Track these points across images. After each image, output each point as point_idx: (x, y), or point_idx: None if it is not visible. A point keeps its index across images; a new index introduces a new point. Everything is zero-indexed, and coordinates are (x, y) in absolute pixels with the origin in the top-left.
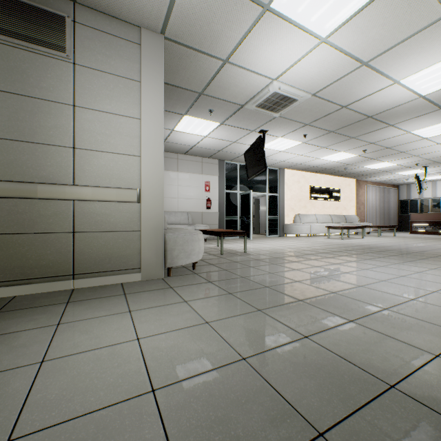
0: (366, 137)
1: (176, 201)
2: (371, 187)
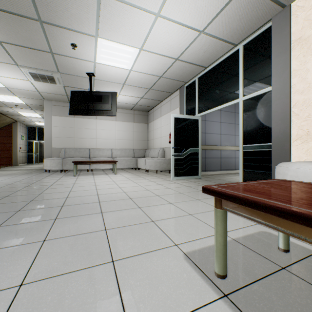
0: None
1: (160, 140)
2: None
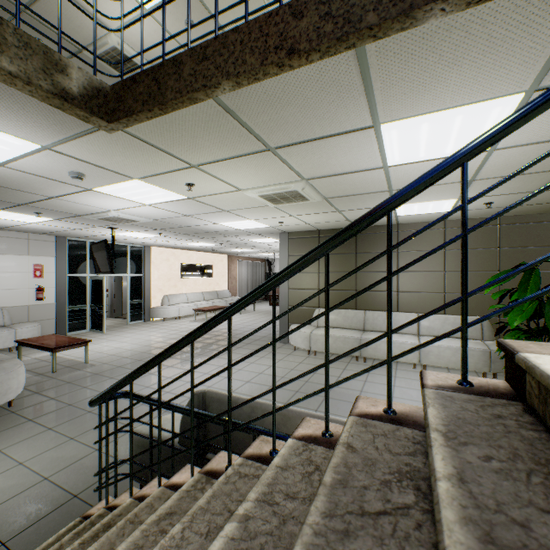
0: (217, 238)
1: None
2: (242, 262)
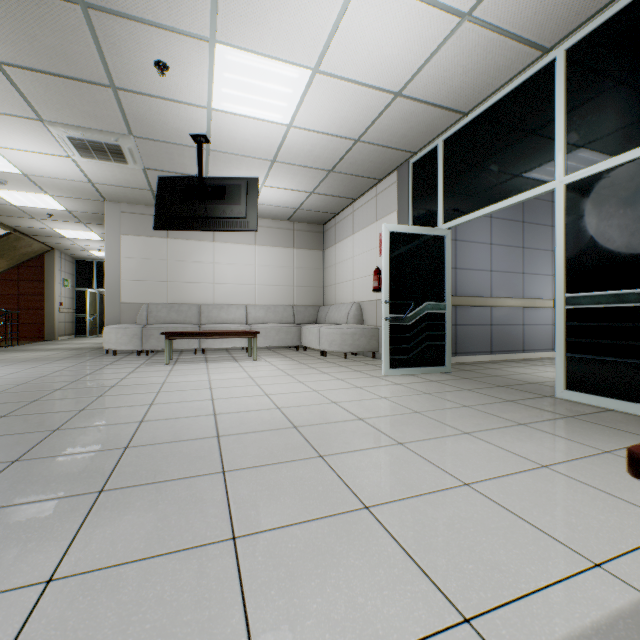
0: None
1: (352, 285)
2: None
